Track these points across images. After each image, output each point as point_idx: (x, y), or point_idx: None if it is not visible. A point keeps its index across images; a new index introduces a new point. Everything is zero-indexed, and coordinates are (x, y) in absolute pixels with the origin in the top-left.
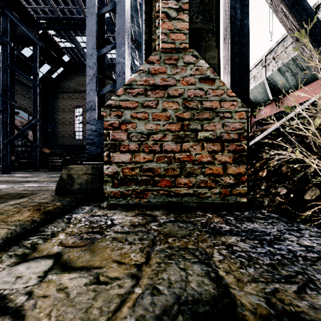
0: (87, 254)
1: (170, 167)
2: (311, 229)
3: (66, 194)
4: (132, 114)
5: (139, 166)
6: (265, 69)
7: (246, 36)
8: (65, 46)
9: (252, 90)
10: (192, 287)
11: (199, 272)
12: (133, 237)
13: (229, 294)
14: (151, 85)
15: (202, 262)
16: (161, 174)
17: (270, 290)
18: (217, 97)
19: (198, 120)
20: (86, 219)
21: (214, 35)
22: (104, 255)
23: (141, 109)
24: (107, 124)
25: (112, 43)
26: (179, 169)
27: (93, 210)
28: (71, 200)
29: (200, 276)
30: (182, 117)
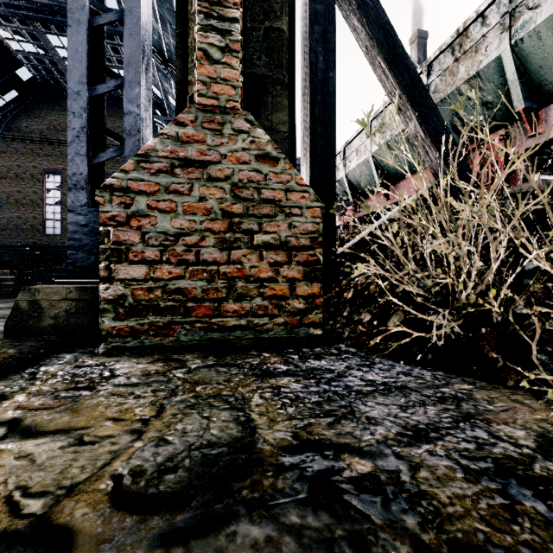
0: (65, 415)
1: (211, 286)
2: (385, 363)
3: (27, 336)
4: (150, 203)
5: (162, 286)
6: (370, 141)
7: (331, 95)
8: (23, 50)
9: (354, 170)
10: (212, 433)
11: (226, 418)
12: (143, 389)
13: (254, 434)
14: (181, 159)
15: (235, 408)
16: (197, 297)
17: (302, 425)
18: (282, 185)
19: (254, 216)
20: (66, 373)
21: (285, 89)
22: (93, 413)
23: (164, 196)
24: (105, 216)
25: (117, 79)
26: (226, 290)
27: (80, 359)
28: (37, 344)
29: (226, 421)
30: (231, 211)
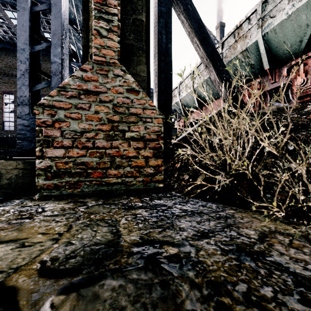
0: (15, 232)
1: (101, 161)
2: (194, 201)
3: None
4: (66, 114)
5: (73, 160)
6: (193, 82)
7: (169, 57)
8: None
9: (184, 97)
10: (97, 238)
11: (106, 230)
12: (60, 217)
13: (119, 238)
14: (84, 90)
15: (111, 225)
16: (93, 167)
17: (145, 233)
18: (141, 105)
19: (125, 122)
20: (15, 210)
21: (144, 53)
22: (31, 231)
23: (74, 110)
24: (39, 121)
25: (47, 42)
26: (110, 163)
27: (24, 202)
28: None
29: (105, 232)
30: (112, 119)
